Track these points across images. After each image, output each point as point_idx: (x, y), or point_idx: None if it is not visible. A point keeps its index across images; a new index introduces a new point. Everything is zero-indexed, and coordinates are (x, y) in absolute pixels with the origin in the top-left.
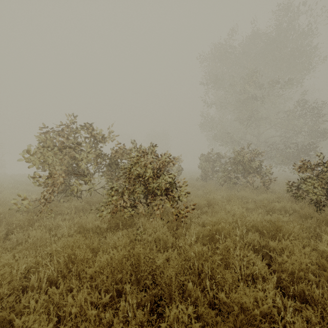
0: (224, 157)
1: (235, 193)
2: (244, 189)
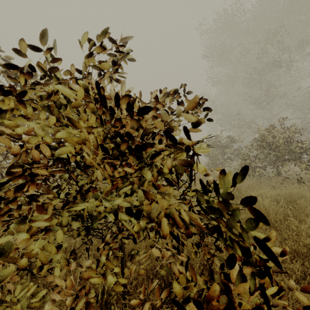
0: (237, 141)
1: (294, 195)
2: (282, 184)
